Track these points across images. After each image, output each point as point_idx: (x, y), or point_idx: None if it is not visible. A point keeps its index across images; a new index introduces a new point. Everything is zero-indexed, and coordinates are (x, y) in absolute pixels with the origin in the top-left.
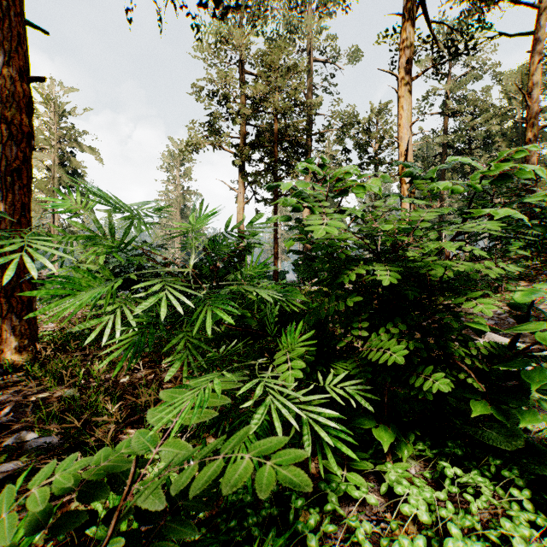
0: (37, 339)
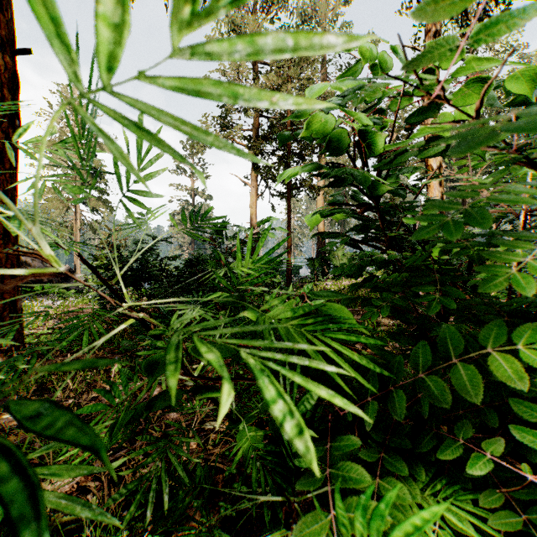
0: (22, 342)
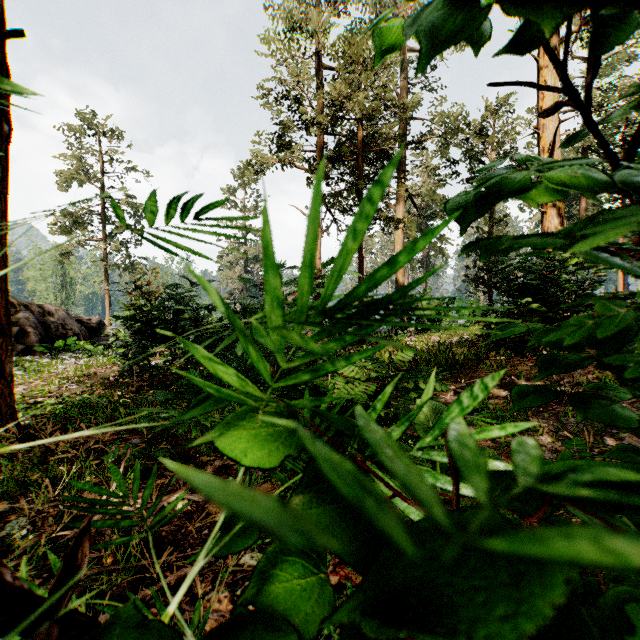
0: (11, 418)
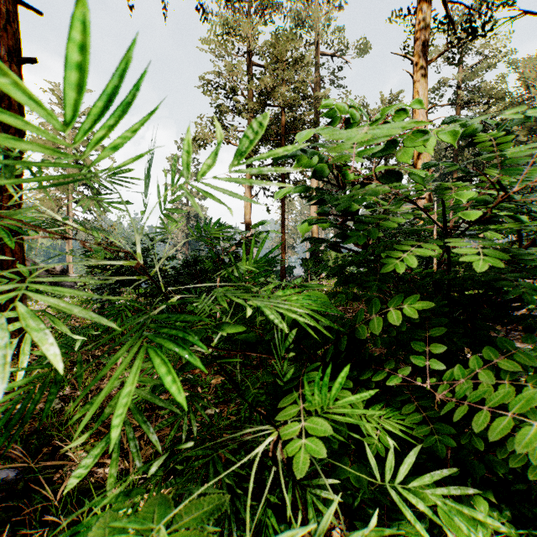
0: None
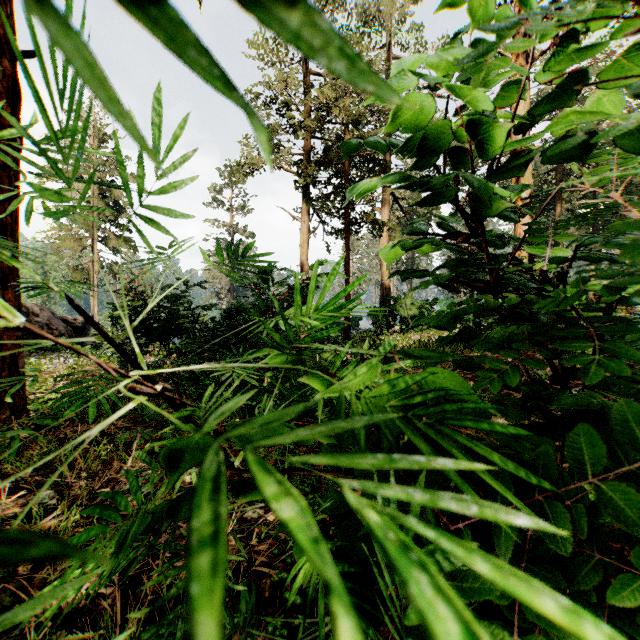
0: (24, 409)
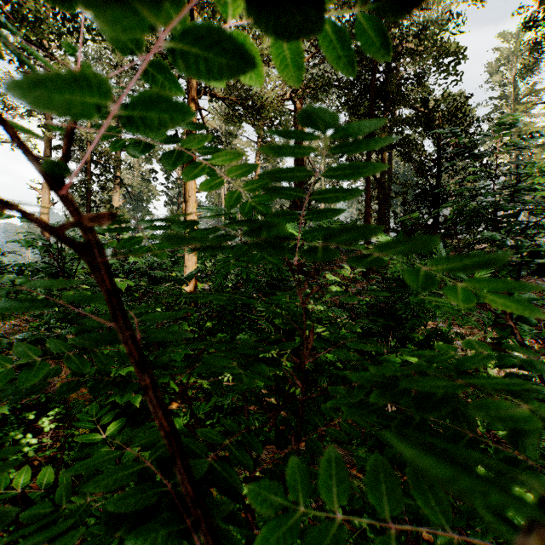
0: None
